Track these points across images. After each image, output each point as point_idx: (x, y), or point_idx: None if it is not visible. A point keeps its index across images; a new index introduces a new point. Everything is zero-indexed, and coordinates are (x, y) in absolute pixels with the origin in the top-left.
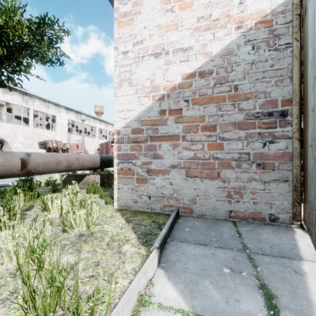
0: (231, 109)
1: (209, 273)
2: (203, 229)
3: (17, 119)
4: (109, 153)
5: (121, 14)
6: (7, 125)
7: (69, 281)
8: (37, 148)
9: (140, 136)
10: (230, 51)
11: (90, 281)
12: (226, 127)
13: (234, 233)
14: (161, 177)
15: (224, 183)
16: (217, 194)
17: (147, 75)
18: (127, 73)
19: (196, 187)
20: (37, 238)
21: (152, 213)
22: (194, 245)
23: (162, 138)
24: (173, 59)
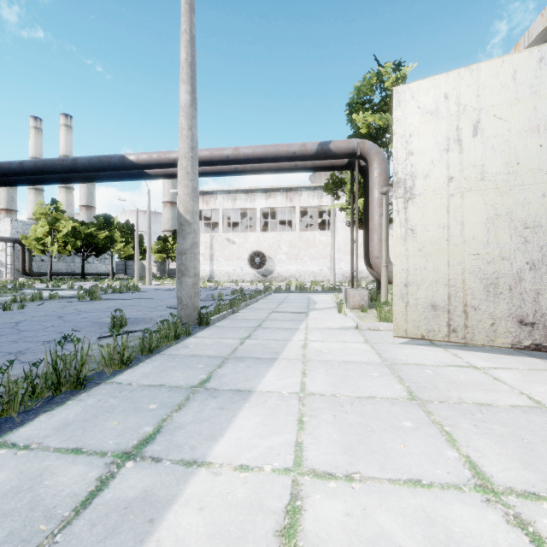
0: None
1: None
2: None
3: None
4: None
5: None
6: None
7: None
8: None
9: None
10: None
11: None
12: None
13: None
14: None
15: None
16: None
17: None
18: None
19: None
20: None
21: None
22: None
23: None
24: None
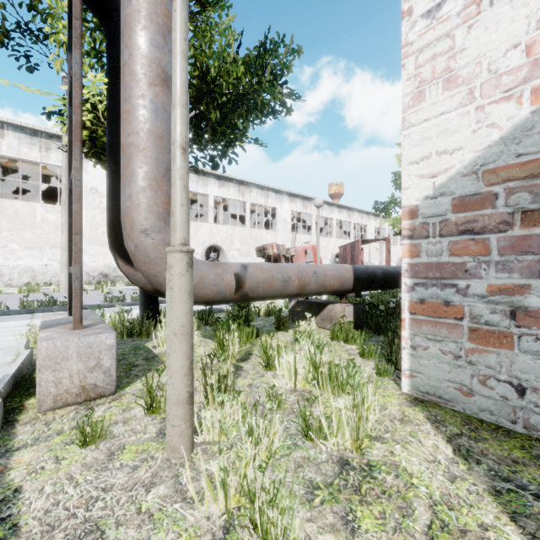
0: None
1: None
2: None
3: (233, 219)
4: (357, 262)
5: None
6: (223, 228)
7: None
8: (254, 257)
9: (485, 213)
10: None
11: None
12: None
13: None
14: None
15: None
16: None
17: (512, 35)
18: (439, 59)
19: None
20: (261, 469)
21: (536, 442)
22: None
23: None
24: None
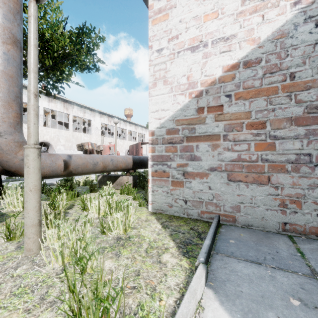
0: (286, 102)
1: (272, 302)
2: (251, 243)
3: (59, 124)
4: (139, 154)
5: (155, 11)
6: (51, 130)
7: (111, 290)
8: (75, 150)
9: (176, 136)
10: (284, 32)
11: (132, 293)
12: (279, 124)
13: (293, 252)
14: (199, 180)
15: (277, 190)
16: (267, 202)
17: (183, 71)
18: (162, 71)
19: (240, 193)
20: (80, 240)
21: (189, 219)
22: (244, 262)
23: (199, 138)
24: (212, 50)
